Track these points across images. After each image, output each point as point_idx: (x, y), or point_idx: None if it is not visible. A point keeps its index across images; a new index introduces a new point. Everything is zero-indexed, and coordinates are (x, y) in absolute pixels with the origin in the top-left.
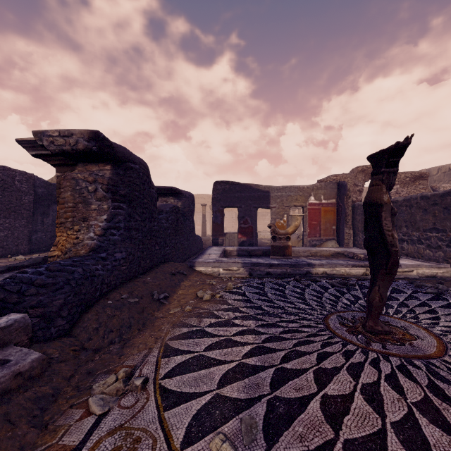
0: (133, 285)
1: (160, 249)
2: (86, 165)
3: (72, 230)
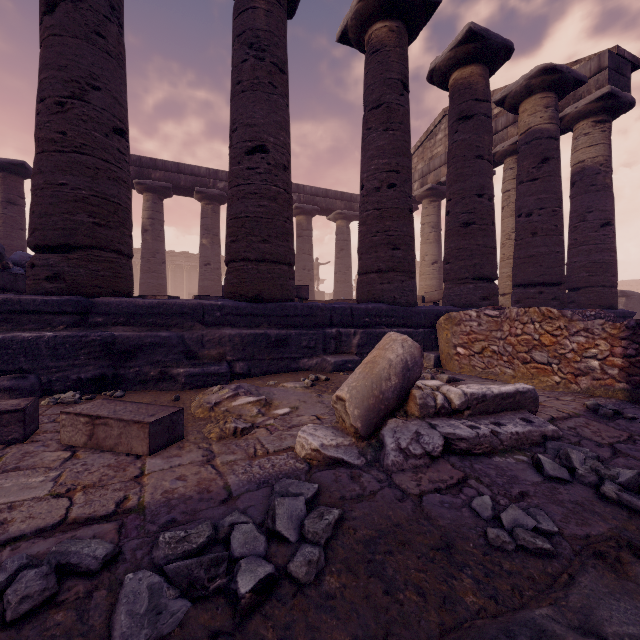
0: None
1: None
2: None
3: None
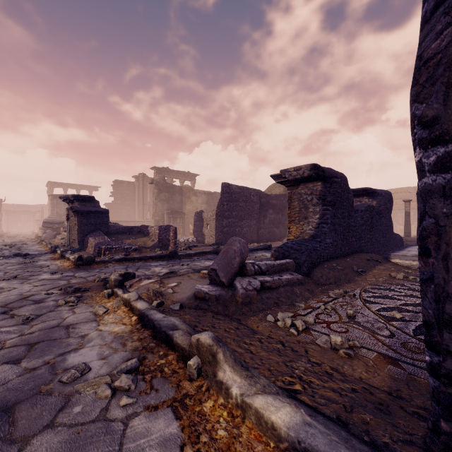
0: (338, 261)
1: (356, 241)
2: (305, 184)
3: (299, 225)
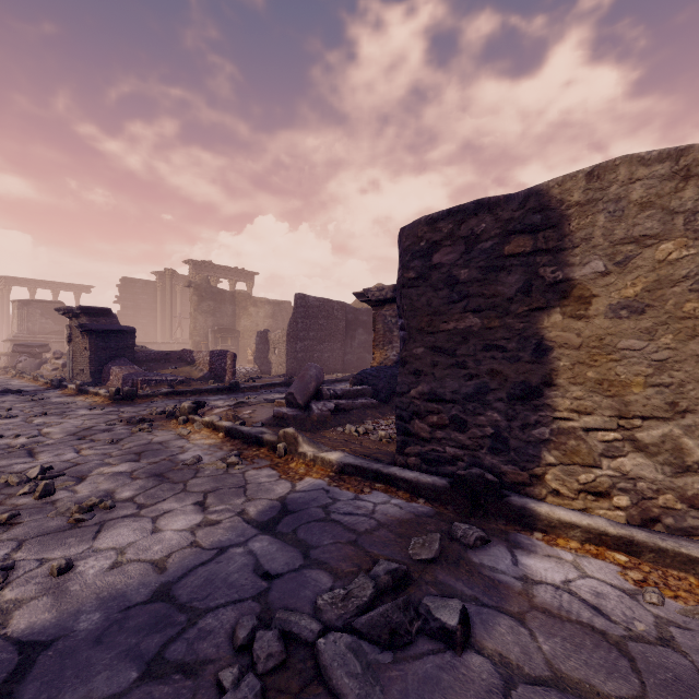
0: None
1: None
2: (390, 304)
3: (383, 350)
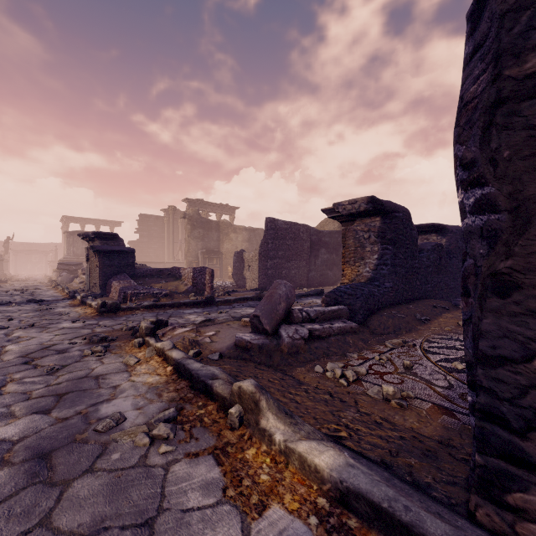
0: (398, 307)
1: (420, 285)
2: (362, 219)
3: (354, 266)
